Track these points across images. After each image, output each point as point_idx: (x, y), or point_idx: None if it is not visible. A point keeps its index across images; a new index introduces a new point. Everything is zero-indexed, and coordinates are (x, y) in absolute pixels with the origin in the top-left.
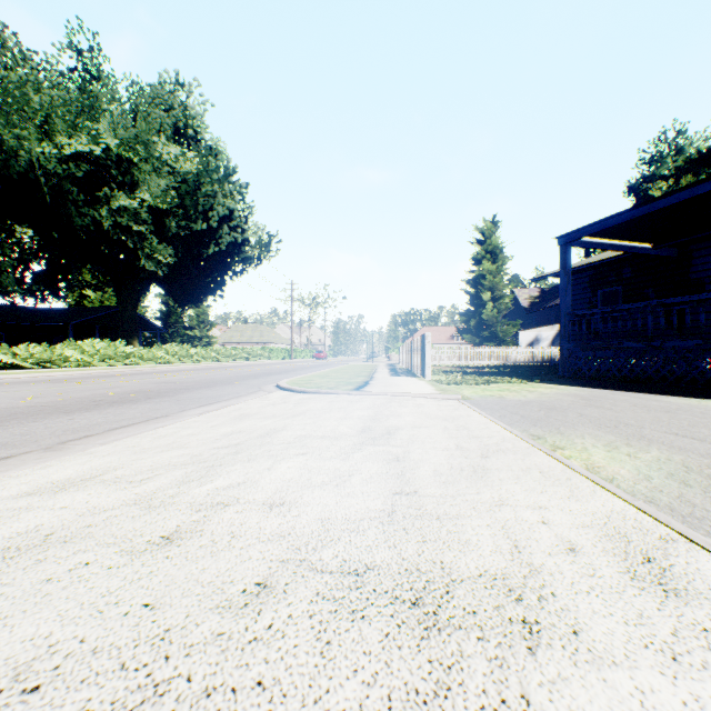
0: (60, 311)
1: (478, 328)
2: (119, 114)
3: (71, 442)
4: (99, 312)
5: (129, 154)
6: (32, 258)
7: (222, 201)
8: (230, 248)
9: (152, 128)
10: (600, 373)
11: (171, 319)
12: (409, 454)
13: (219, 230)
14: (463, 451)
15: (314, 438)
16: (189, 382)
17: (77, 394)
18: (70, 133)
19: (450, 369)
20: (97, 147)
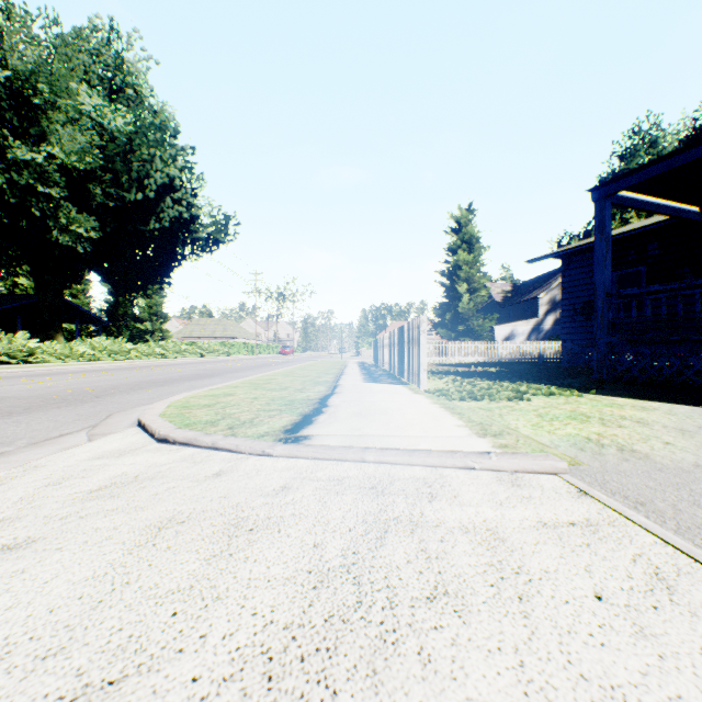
0: None
1: (453, 322)
2: (33, 58)
3: None
4: (21, 300)
5: (28, 93)
6: None
7: (161, 166)
8: (175, 226)
9: (75, 76)
10: (663, 377)
11: (119, 310)
12: None
13: (160, 203)
14: None
15: None
16: (18, 398)
17: None
18: None
19: (435, 368)
20: None
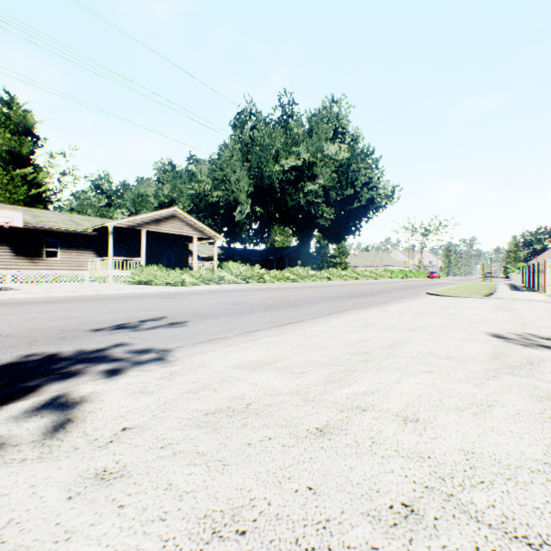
0: (267, 251)
1: None
2: (302, 134)
3: (379, 304)
4: (287, 250)
5: (313, 160)
6: (253, 222)
7: (363, 173)
8: (366, 202)
9: (320, 137)
10: None
11: (321, 251)
12: (521, 314)
13: (360, 192)
14: (550, 315)
15: (475, 307)
16: (368, 290)
17: (333, 293)
18: (286, 157)
19: None
20: (299, 161)
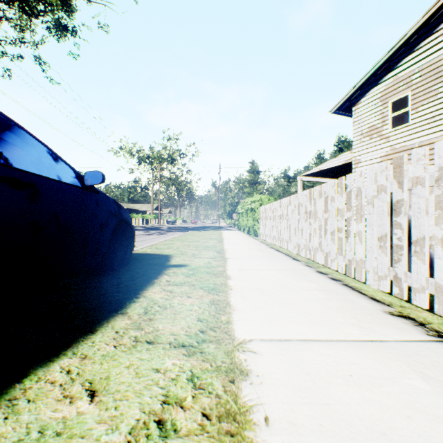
0: None
1: None
2: None
3: None
4: None
5: None
6: None
7: None
8: None
9: None
10: None
11: None
12: None
13: None
14: None
15: None
16: None
17: None
18: None
19: None
20: None
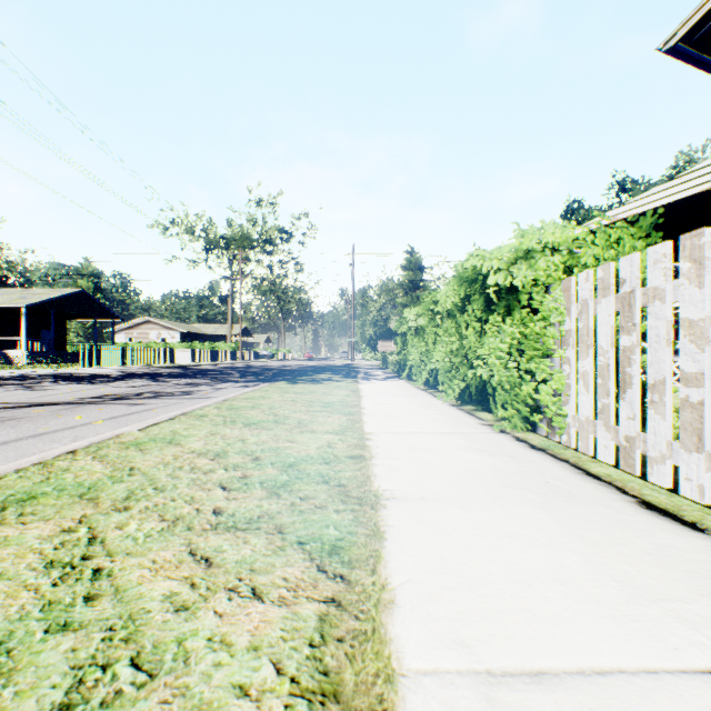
0: None
1: None
2: None
3: None
4: None
5: None
6: None
7: None
8: None
9: None
10: None
11: None
12: None
13: None
14: None
15: None
16: None
17: None
18: None
19: None
20: None
